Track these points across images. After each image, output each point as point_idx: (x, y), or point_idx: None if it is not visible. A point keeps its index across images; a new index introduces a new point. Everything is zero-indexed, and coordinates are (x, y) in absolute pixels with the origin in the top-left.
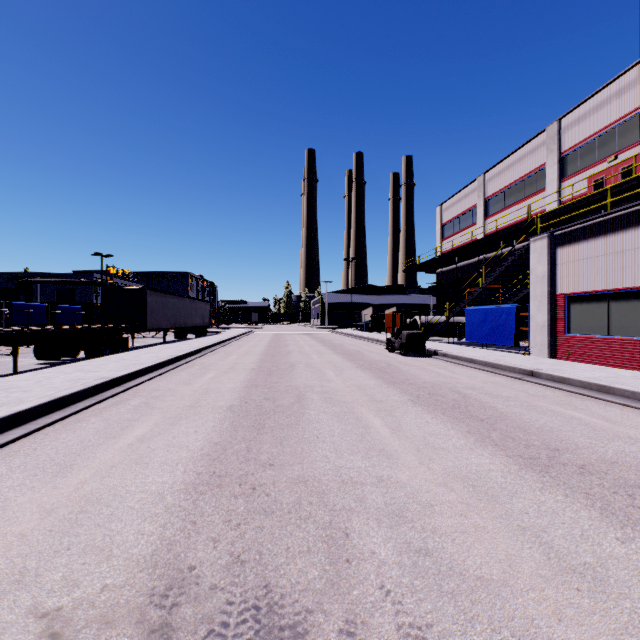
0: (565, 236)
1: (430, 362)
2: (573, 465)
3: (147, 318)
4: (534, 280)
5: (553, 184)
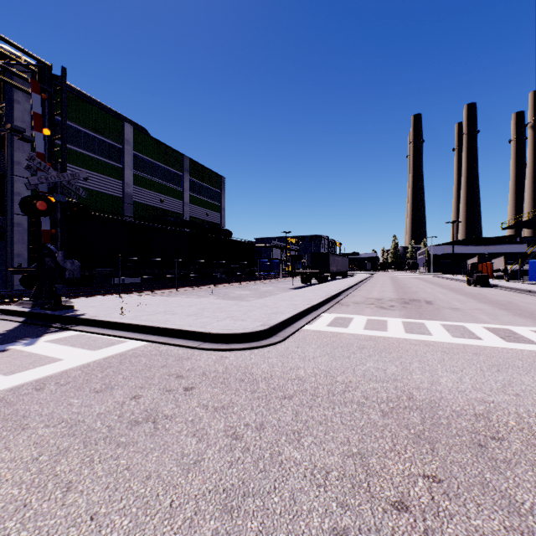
0: None
1: (486, 289)
2: (484, 299)
3: (329, 267)
4: None
5: None
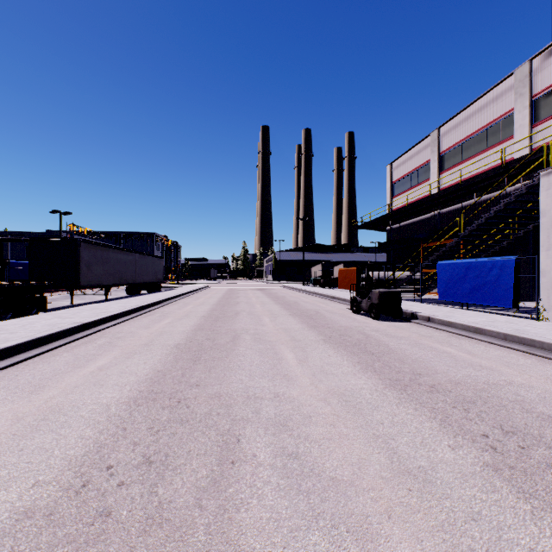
0: None
1: (416, 330)
2: None
3: (80, 273)
4: (548, 224)
5: (523, 130)
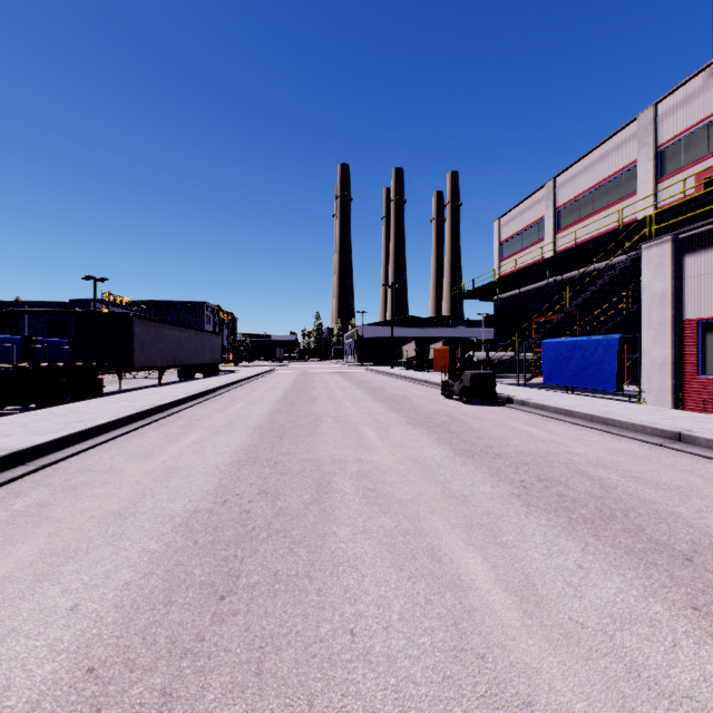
0: (698, 238)
1: (507, 414)
2: None
3: (134, 354)
4: (648, 301)
5: (647, 186)
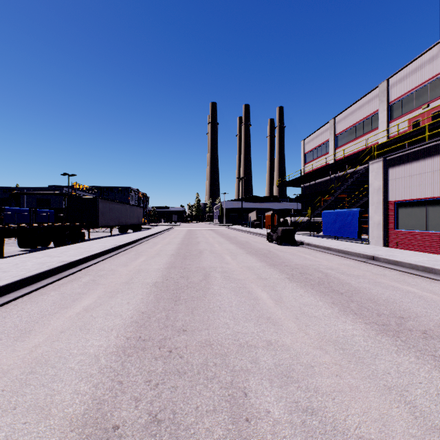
0: (395, 160)
1: (298, 249)
2: (417, 331)
3: (99, 218)
4: (372, 191)
5: (383, 124)
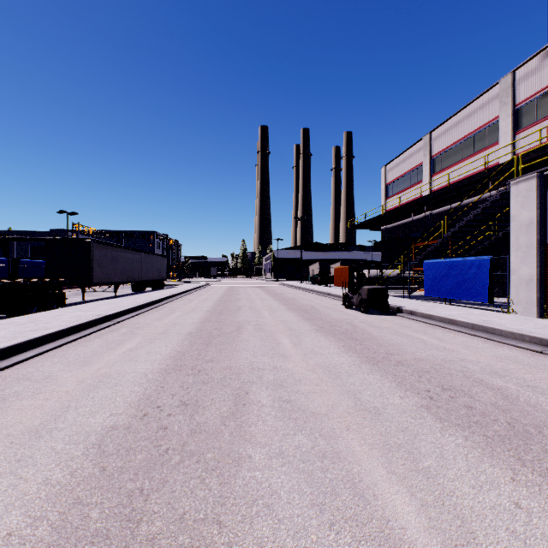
0: None
1: (399, 322)
2: None
3: (93, 272)
4: (516, 228)
5: (507, 137)
